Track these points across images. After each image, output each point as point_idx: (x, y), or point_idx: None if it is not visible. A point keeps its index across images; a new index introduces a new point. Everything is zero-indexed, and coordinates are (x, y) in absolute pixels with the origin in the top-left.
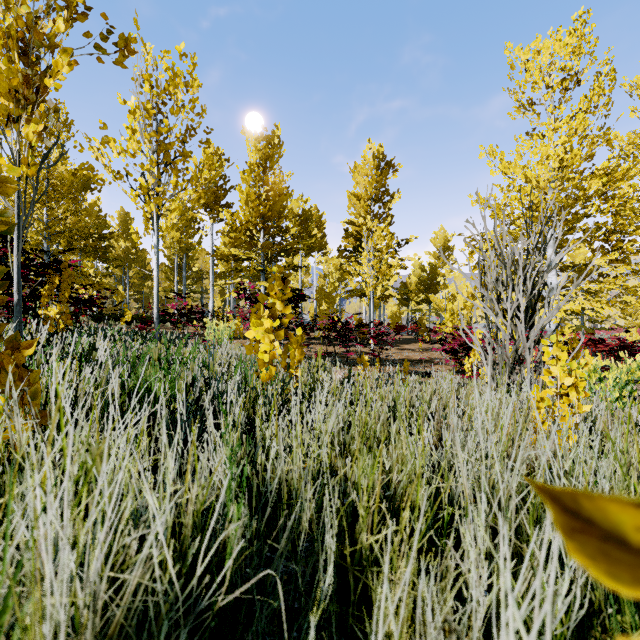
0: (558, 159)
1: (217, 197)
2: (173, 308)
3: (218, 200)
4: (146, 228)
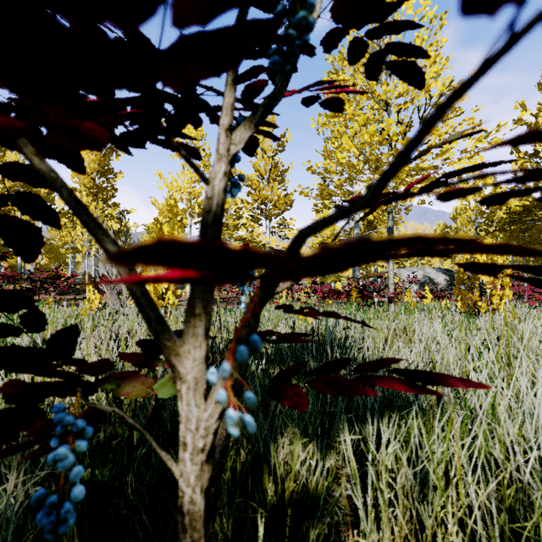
0: (186, 191)
1: None
2: None
3: None
4: None
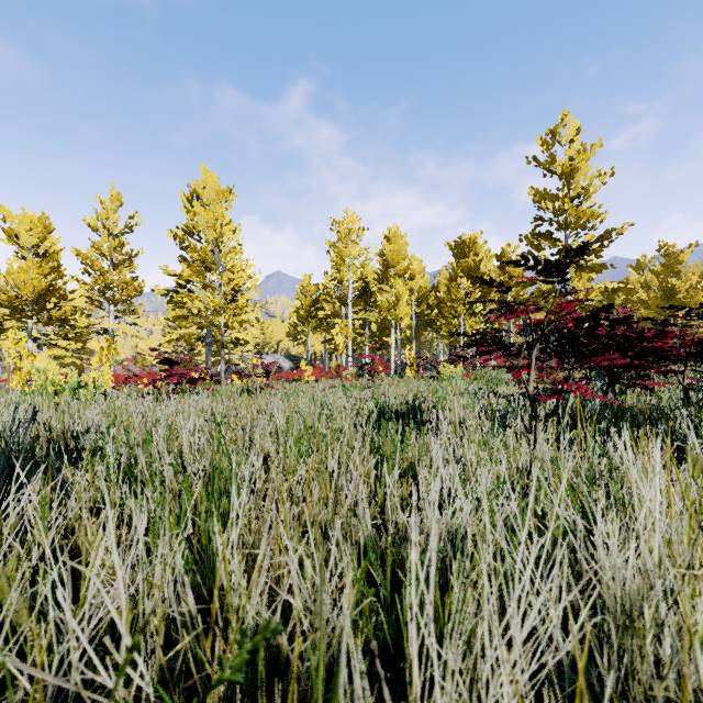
0: (34, 285)
1: None
2: None
3: None
4: None
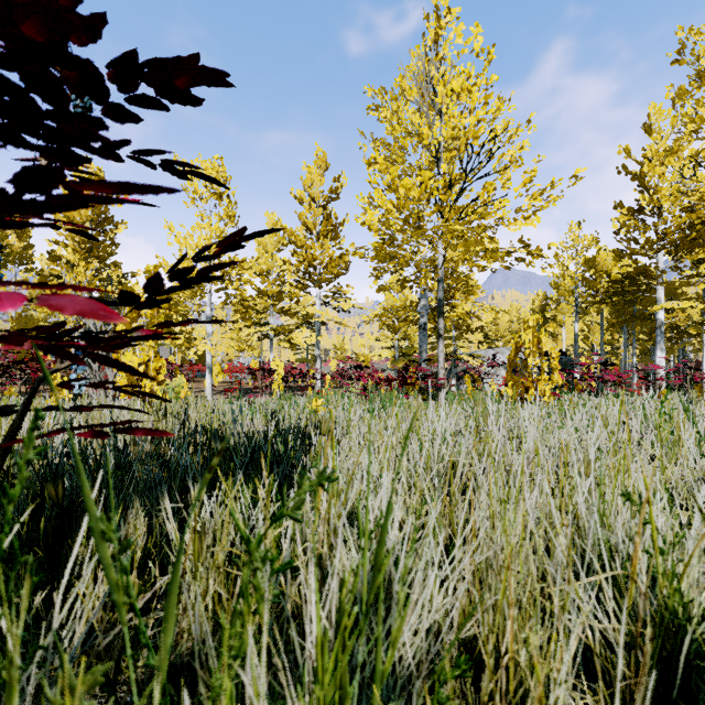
0: None
1: None
2: None
3: None
4: None
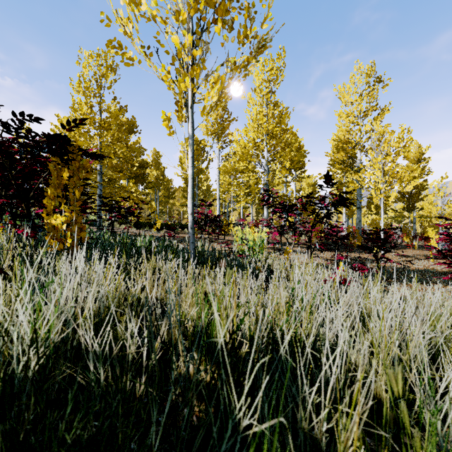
0: None
1: (223, 127)
2: (198, 216)
3: (223, 130)
4: (178, 119)
